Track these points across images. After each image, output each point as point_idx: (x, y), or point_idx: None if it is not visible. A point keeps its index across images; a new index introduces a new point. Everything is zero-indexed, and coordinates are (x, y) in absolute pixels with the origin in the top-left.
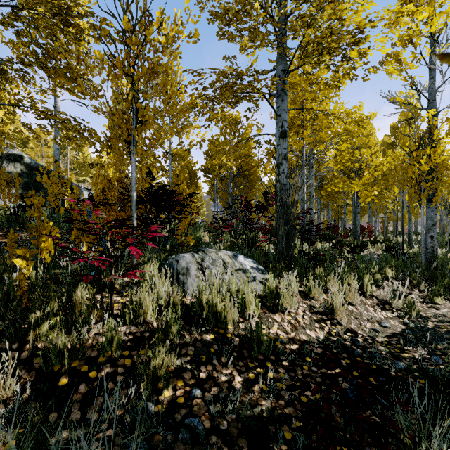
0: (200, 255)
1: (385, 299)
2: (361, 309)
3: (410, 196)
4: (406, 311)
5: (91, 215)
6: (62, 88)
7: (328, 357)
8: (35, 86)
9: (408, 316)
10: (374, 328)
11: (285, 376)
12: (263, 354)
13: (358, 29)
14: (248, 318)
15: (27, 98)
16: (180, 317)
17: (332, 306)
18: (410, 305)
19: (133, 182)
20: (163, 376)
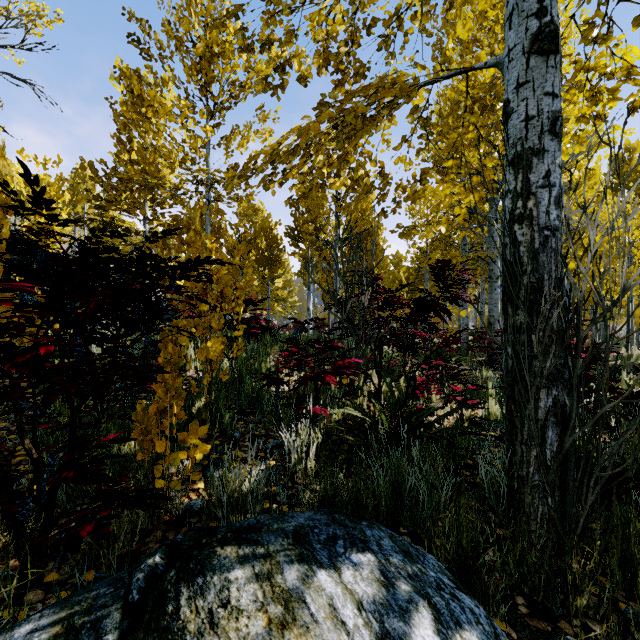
0: None
1: None
2: None
3: None
4: None
5: None
6: None
7: None
8: None
9: None
10: None
11: None
12: None
13: None
14: None
15: None
16: None
17: None
18: None
19: None
20: None
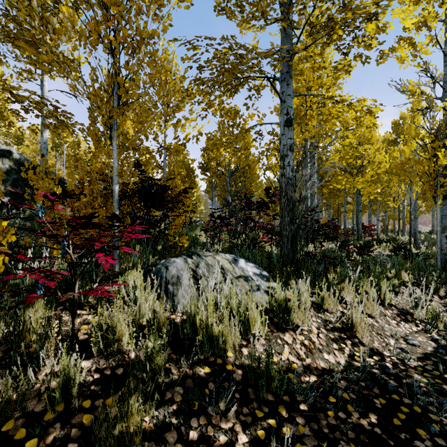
0: (194, 260)
1: (405, 308)
2: (382, 321)
3: (423, 193)
4: (431, 322)
5: (43, 212)
6: (35, 66)
7: (396, 445)
8: (8, 67)
9: (435, 329)
10: (401, 347)
11: (306, 430)
12: (273, 392)
13: (375, 1)
14: (252, 341)
15: (1, 81)
16: (166, 342)
17: (351, 321)
18: (436, 316)
19: (114, 173)
20: (135, 445)
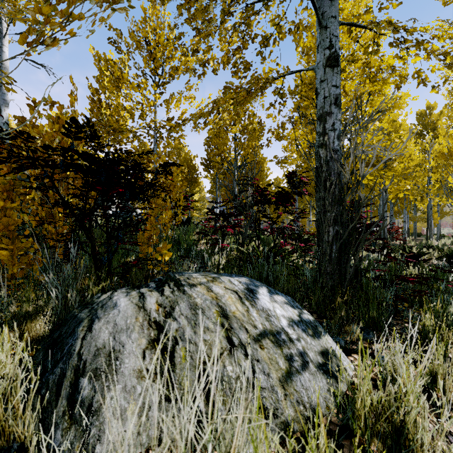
0: (163, 297)
1: None
2: None
3: None
4: None
5: None
6: None
7: None
8: None
9: None
10: None
11: None
12: None
13: None
14: None
15: None
16: None
17: None
18: None
19: None
20: None
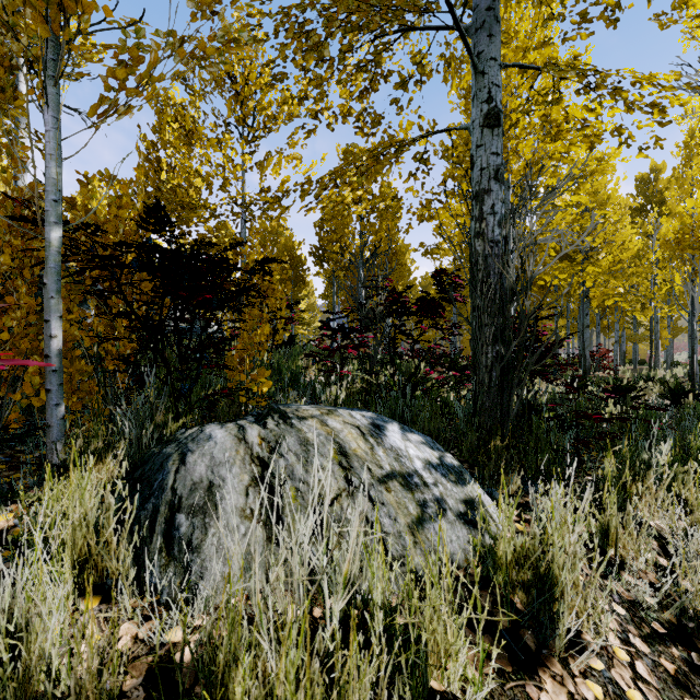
0: (267, 431)
1: None
2: None
3: None
4: None
5: None
6: None
7: None
8: None
9: None
10: None
11: None
12: None
13: None
14: None
15: None
16: None
17: None
18: None
19: (47, 195)
20: None
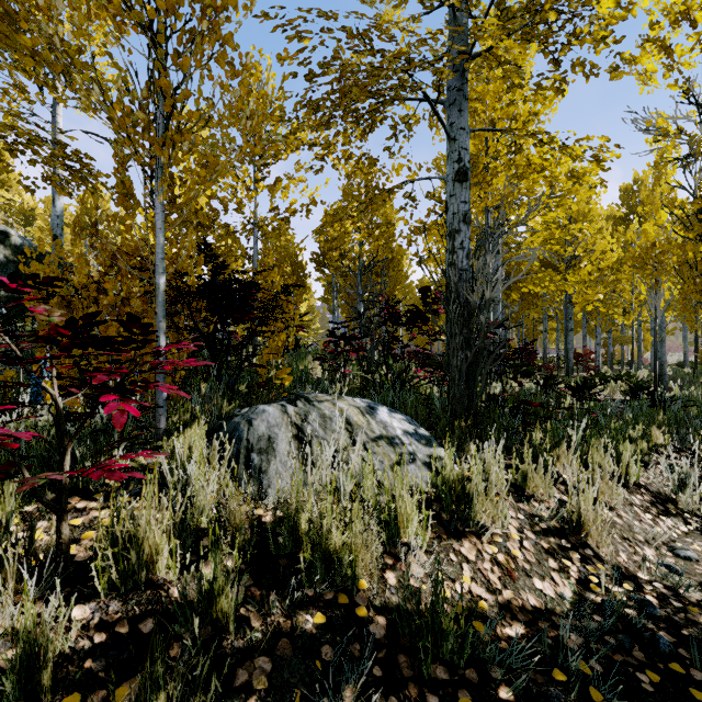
0: (298, 408)
1: (663, 490)
2: (628, 516)
3: (683, 297)
4: None
5: None
6: (25, 72)
7: None
8: None
9: None
10: (667, 563)
11: None
12: (446, 662)
13: None
14: (404, 556)
15: None
16: (243, 564)
17: (578, 517)
18: None
19: (158, 255)
20: None
